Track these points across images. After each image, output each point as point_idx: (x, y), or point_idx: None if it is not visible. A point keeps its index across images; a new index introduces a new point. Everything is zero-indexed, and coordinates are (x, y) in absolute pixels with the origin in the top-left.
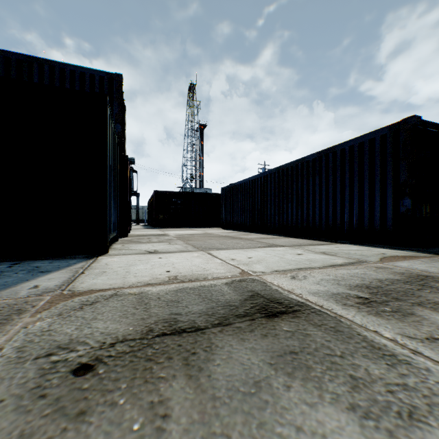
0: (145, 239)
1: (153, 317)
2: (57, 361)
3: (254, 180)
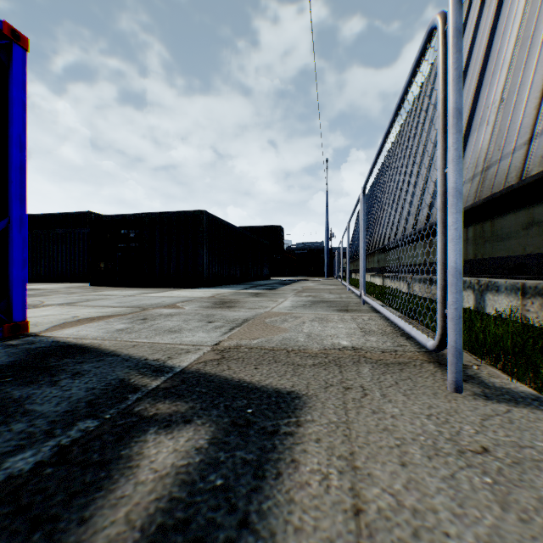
0: None
1: None
2: None
3: None
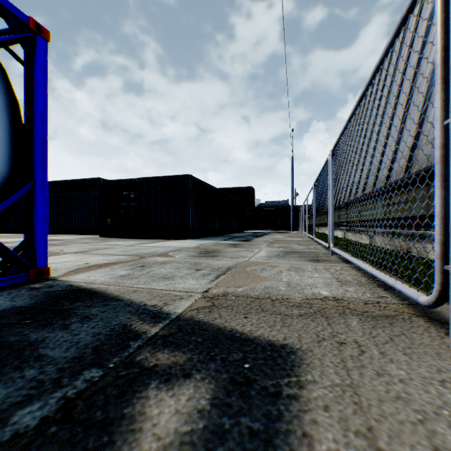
0: None
1: None
2: None
3: None
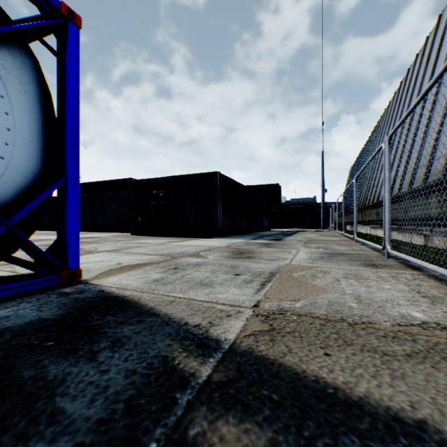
0: None
1: None
2: None
3: None
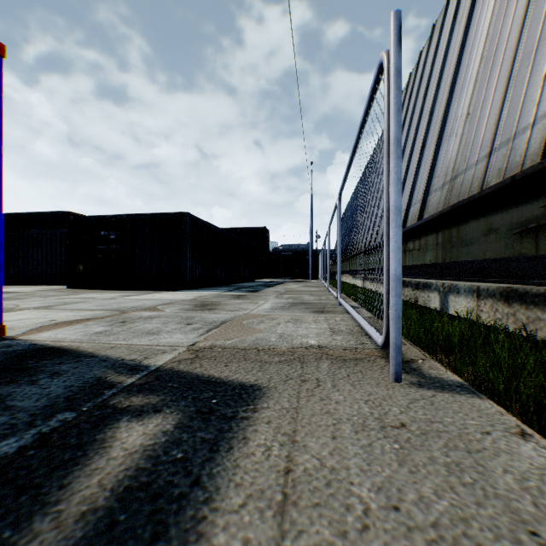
0: None
1: None
2: None
3: None
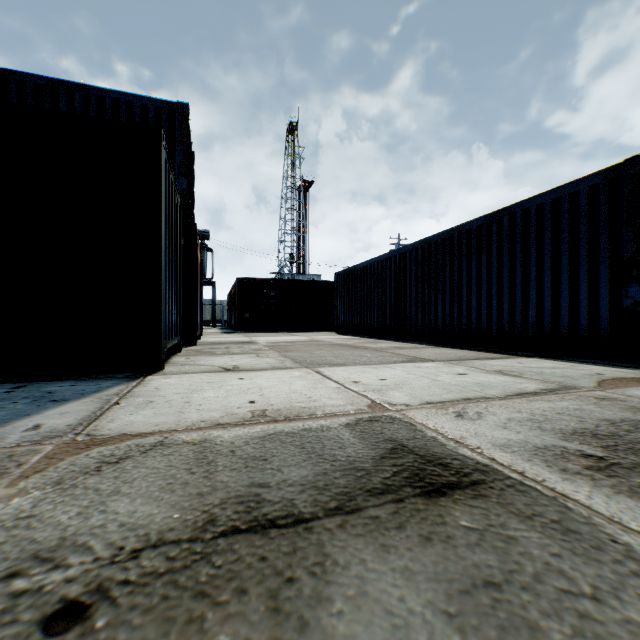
0: (221, 348)
1: (220, 492)
2: (23, 591)
3: (385, 260)
